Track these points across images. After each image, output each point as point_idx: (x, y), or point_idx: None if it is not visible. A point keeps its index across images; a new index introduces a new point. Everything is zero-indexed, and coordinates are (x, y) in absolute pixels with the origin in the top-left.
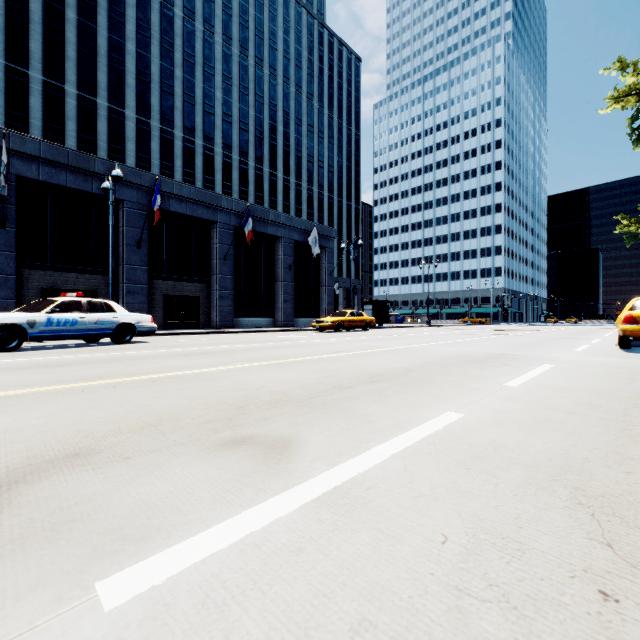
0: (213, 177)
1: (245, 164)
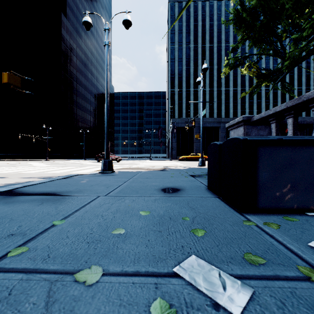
0: (260, 100)
1: (276, 90)
